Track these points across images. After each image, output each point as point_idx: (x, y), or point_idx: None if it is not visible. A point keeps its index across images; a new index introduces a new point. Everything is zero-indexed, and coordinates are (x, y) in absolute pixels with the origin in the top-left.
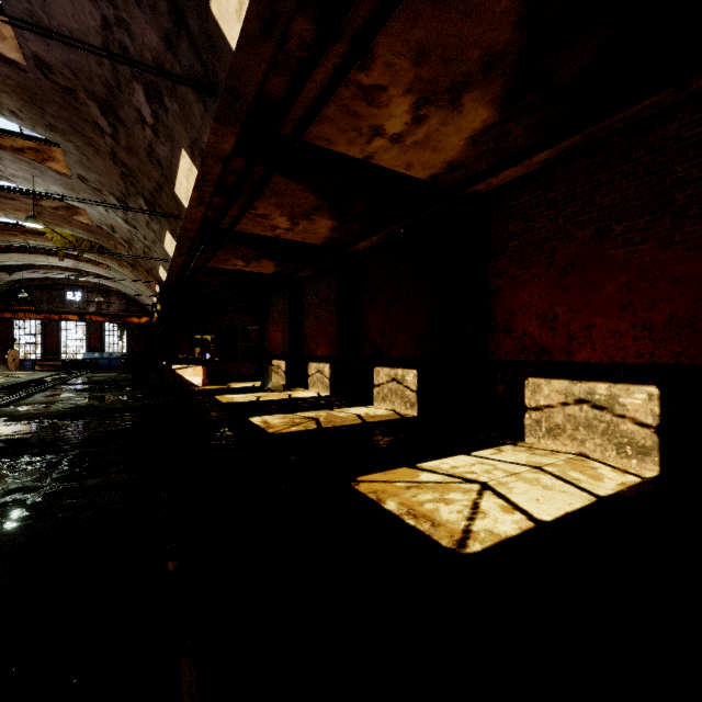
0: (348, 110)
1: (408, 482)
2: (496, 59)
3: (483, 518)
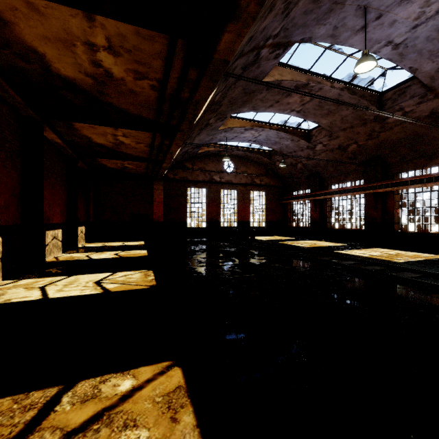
0: (145, 65)
1: (128, 284)
2: (103, 94)
3: (129, 274)
